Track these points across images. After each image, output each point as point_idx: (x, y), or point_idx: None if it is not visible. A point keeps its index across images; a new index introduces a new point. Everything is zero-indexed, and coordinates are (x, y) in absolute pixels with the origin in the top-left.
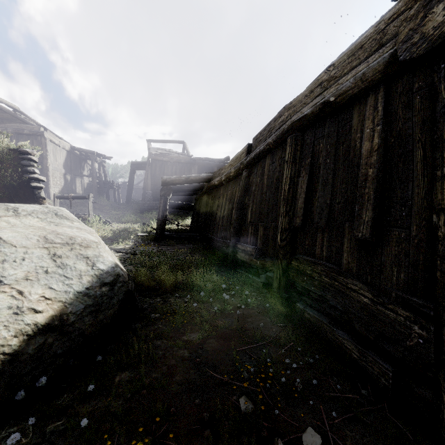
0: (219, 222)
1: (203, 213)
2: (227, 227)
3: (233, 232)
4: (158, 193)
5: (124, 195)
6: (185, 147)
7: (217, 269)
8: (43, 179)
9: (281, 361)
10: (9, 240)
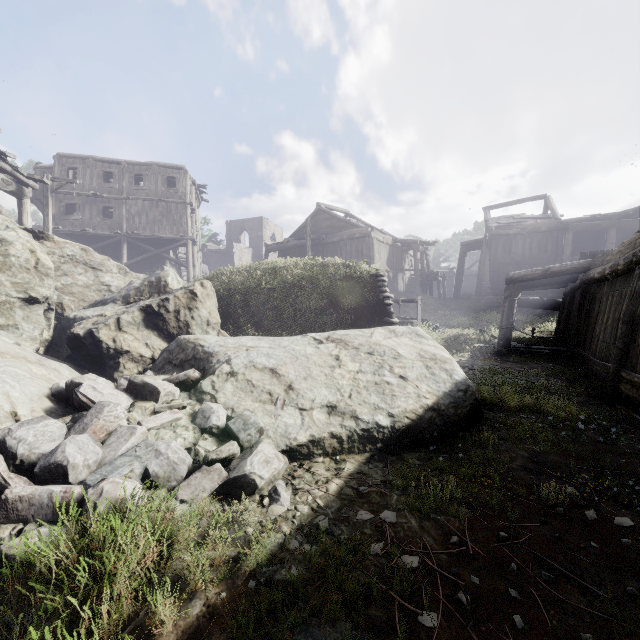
0: (598, 335)
1: (574, 318)
2: (610, 344)
3: (615, 354)
4: (501, 283)
5: (449, 285)
6: (549, 203)
7: (583, 400)
8: (392, 296)
9: (629, 488)
10: (403, 355)
